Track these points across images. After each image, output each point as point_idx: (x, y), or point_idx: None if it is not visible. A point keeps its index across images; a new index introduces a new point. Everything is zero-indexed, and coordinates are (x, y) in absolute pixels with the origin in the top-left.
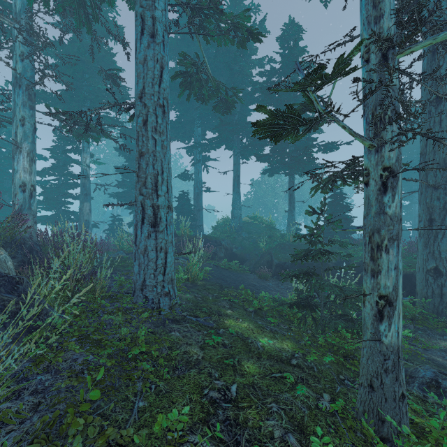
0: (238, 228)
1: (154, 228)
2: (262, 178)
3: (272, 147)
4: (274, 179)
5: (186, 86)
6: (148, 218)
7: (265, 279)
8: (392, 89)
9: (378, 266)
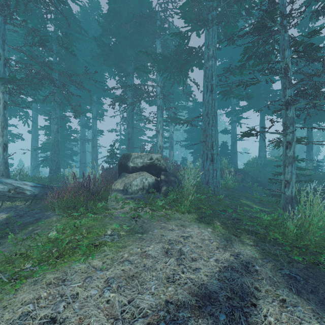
0: (263, 165)
1: (211, 162)
2: None
3: None
4: None
5: (225, 95)
6: (209, 158)
7: None
8: (289, 117)
9: (285, 171)
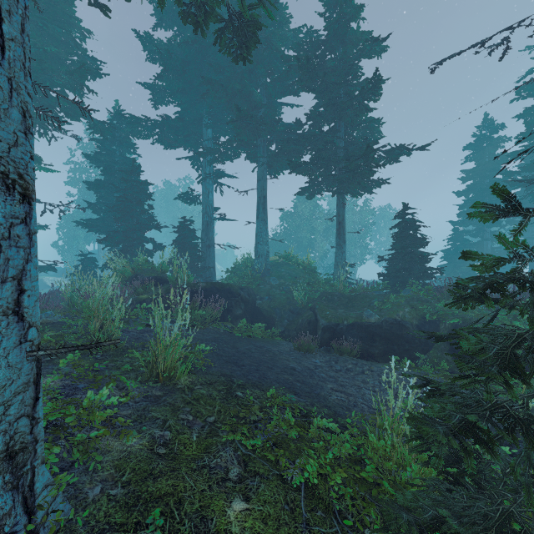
0: (264, 271)
1: None
2: (294, 208)
3: (313, 154)
4: (310, 210)
5: None
6: None
7: (307, 353)
8: None
9: None
